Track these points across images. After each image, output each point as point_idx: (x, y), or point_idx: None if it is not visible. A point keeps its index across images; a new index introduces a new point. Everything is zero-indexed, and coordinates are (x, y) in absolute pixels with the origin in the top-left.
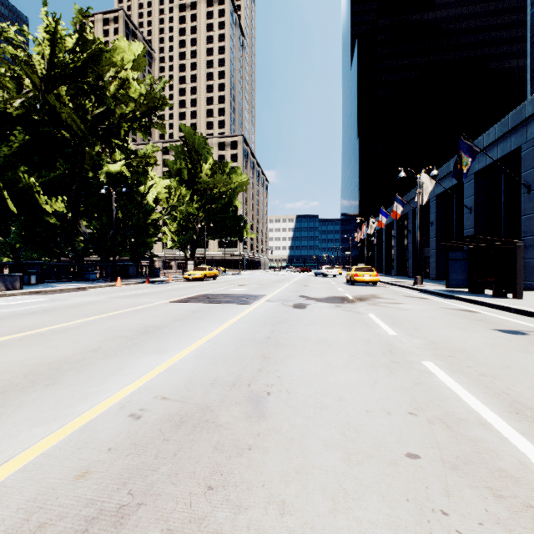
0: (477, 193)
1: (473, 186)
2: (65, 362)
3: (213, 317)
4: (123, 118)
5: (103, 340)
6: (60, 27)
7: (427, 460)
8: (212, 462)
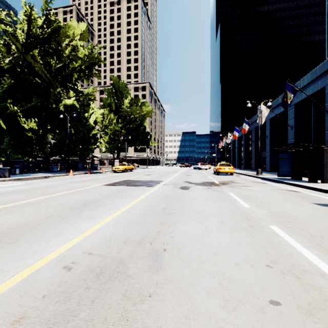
0: (296, 117)
1: (293, 112)
2: (26, 226)
3: (129, 195)
4: (73, 70)
5: (54, 211)
6: (33, 12)
7: (286, 306)
8: (120, 308)
